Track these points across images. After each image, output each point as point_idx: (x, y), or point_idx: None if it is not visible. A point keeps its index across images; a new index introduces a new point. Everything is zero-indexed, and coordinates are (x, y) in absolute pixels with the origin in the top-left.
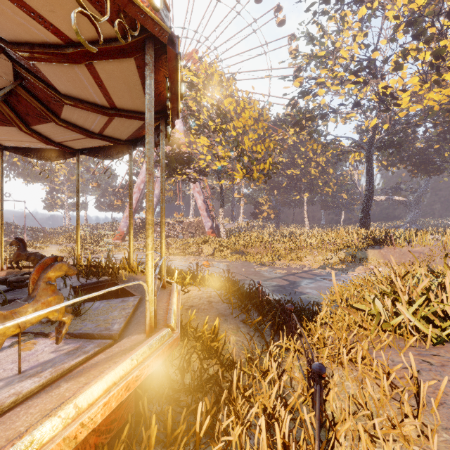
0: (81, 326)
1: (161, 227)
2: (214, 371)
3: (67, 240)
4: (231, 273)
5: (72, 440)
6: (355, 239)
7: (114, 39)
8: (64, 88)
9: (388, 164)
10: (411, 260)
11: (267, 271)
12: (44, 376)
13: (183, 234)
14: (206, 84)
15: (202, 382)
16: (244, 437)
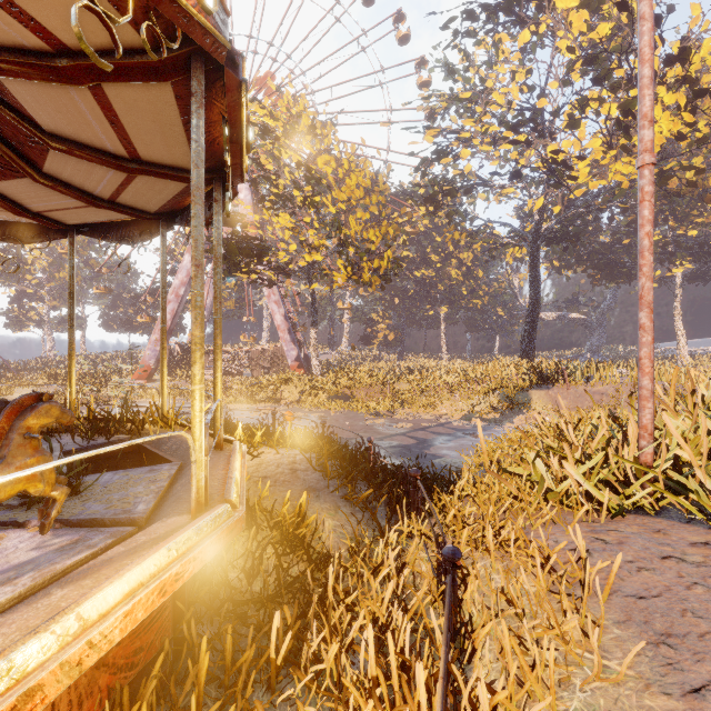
0: (81, 509)
1: (215, 352)
2: (300, 572)
3: (50, 381)
4: (328, 428)
5: (75, 667)
6: (513, 375)
7: (138, 50)
8: (50, 122)
9: (561, 266)
10: (590, 405)
11: (384, 424)
12: (22, 584)
13: (252, 369)
14: (289, 130)
15: (281, 588)
16: (343, 659)
